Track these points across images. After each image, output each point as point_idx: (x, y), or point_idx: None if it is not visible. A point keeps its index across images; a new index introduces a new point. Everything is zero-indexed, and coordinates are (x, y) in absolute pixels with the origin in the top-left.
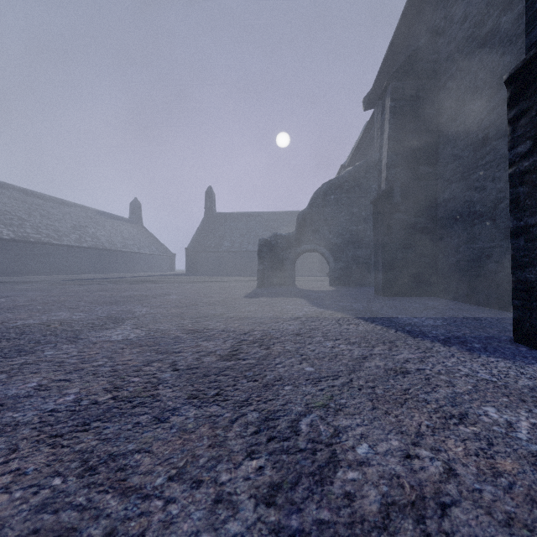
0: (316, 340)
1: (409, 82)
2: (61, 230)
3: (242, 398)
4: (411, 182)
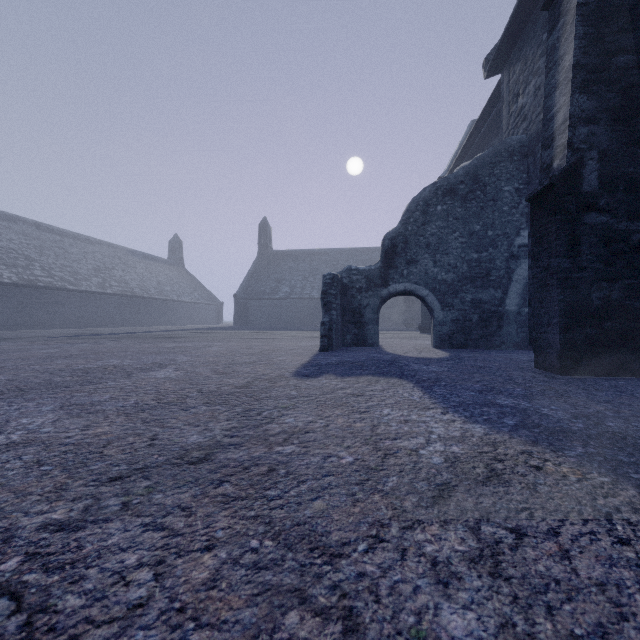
0: None
1: None
2: (80, 272)
3: None
4: (621, 150)
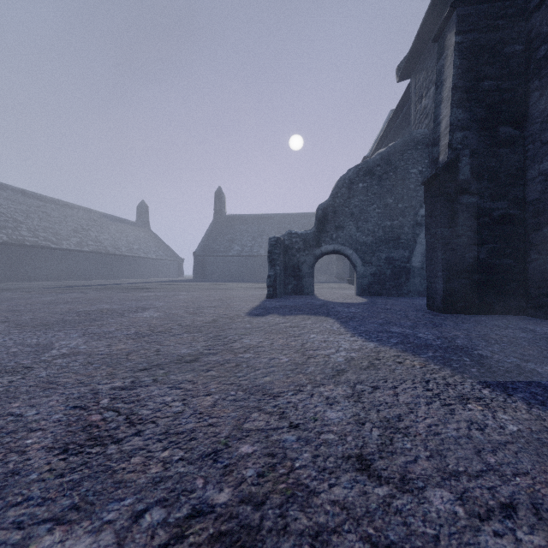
0: (441, 515)
1: (483, 6)
2: (61, 233)
3: None
4: (486, 150)
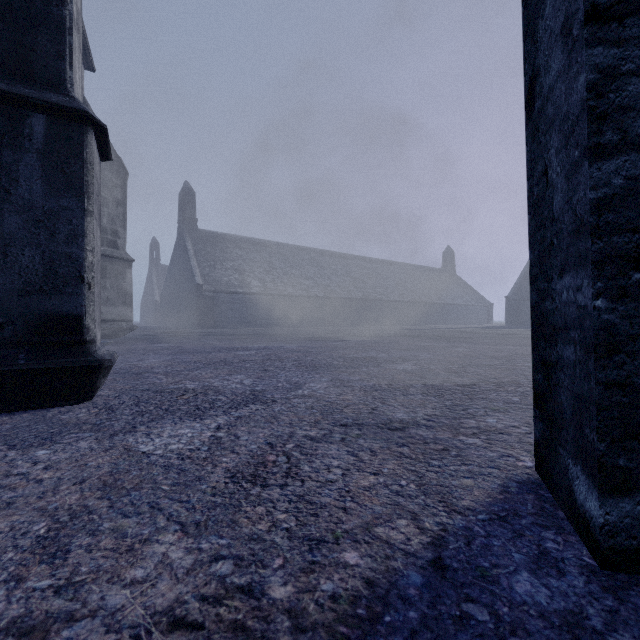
0: None
1: None
2: (388, 288)
3: (503, 359)
4: None
